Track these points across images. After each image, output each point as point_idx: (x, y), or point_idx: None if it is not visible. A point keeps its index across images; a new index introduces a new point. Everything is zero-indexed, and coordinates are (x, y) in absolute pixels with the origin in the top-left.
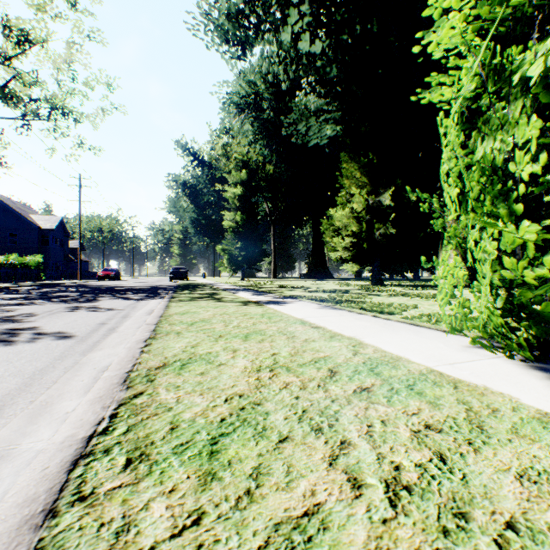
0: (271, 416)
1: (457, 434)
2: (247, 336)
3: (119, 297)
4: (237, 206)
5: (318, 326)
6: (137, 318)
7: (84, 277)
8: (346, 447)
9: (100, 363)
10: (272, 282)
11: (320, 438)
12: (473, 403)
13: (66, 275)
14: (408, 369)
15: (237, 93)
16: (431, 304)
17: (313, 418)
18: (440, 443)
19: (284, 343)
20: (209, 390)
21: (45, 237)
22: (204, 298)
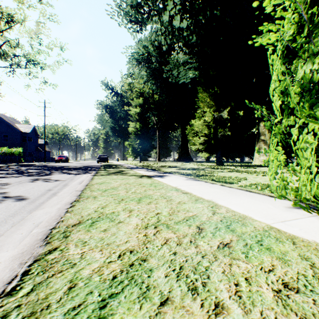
0: (154, 273)
1: (314, 295)
2: (140, 199)
3: (65, 173)
4: (137, 119)
5: (186, 192)
6: (72, 186)
7: (47, 160)
8: (221, 312)
9: (39, 219)
10: (157, 163)
11: (197, 300)
12: (314, 259)
13: (36, 159)
14: (254, 226)
15: (137, 52)
16: (254, 177)
17: (188, 276)
18: (303, 307)
19: (165, 204)
20: (107, 246)
21: (24, 137)
22: (115, 173)
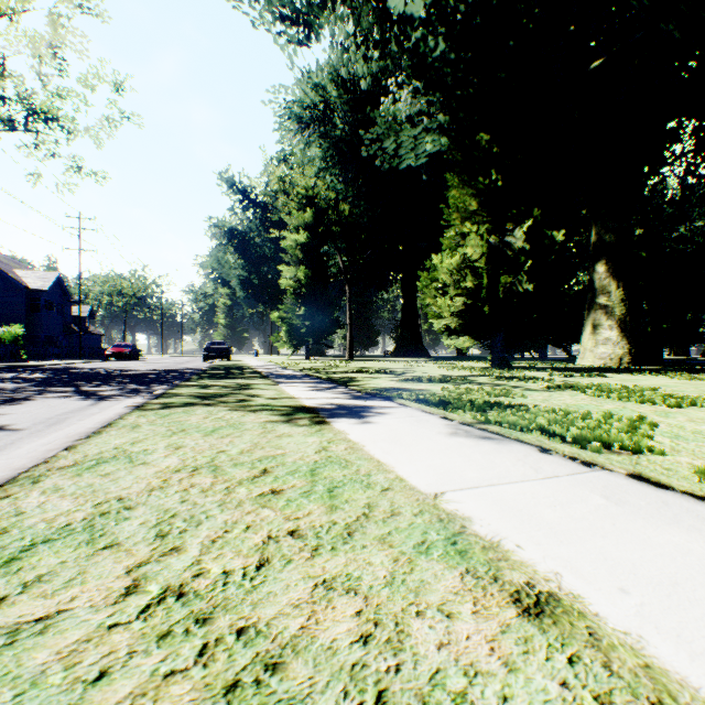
0: None
1: None
2: None
3: (78, 393)
4: (300, 259)
5: (537, 584)
6: None
7: (90, 355)
8: None
9: None
10: (348, 363)
11: None
12: None
13: (61, 353)
14: None
15: (299, 102)
16: (659, 412)
17: None
18: None
19: None
20: None
21: (35, 301)
22: (215, 399)
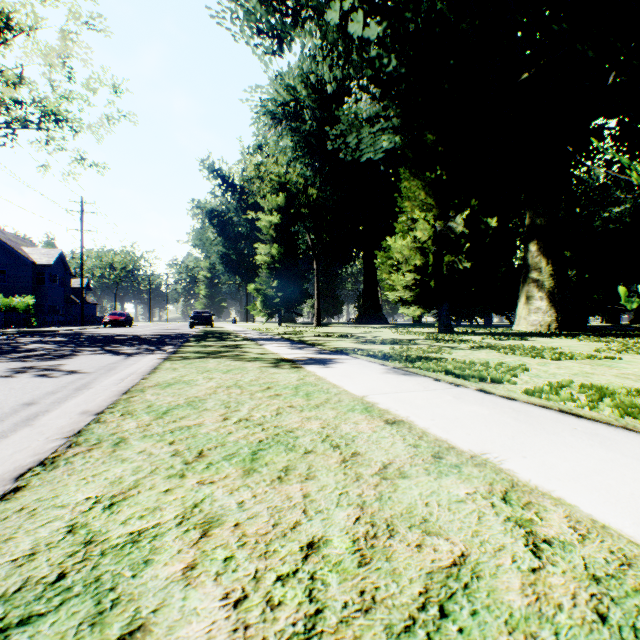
0: None
1: None
2: (257, 454)
3: (107, 351)
4: (273, 237)
5: (396, 418)
6: (97, 390)
7: (88, 322)
8: None
9: None
10: (316, 329)
11: None
12: None
13: (65, 320)
14: None
15: (273, 100)
16: (541, 363)
17: None
18: None
19: (337, 484)
20: None
21: (40, 274)
22: (218, 354)
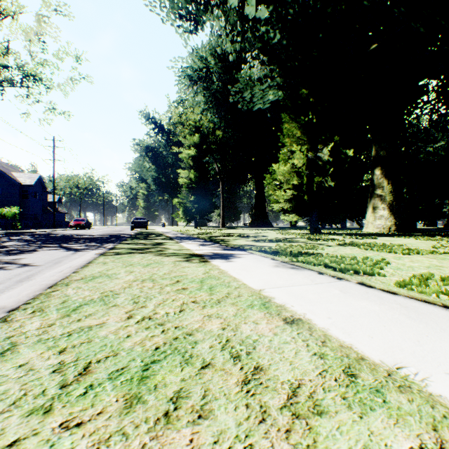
0: None
1: None
2: (149, 369)
3: (62, 247)
4: (191, 165)
5: (294, 315)
6: (35, 282)
7: (59, 226)
8: None
9: None
10: (221, 230)
11: None
12: None
13: (42, 224)
14: None
15: (191, 67)
16: (396, 257)
17: None
18: None
19: (238, 428)
20: None
21: (25, 192)
22: (144, 250)
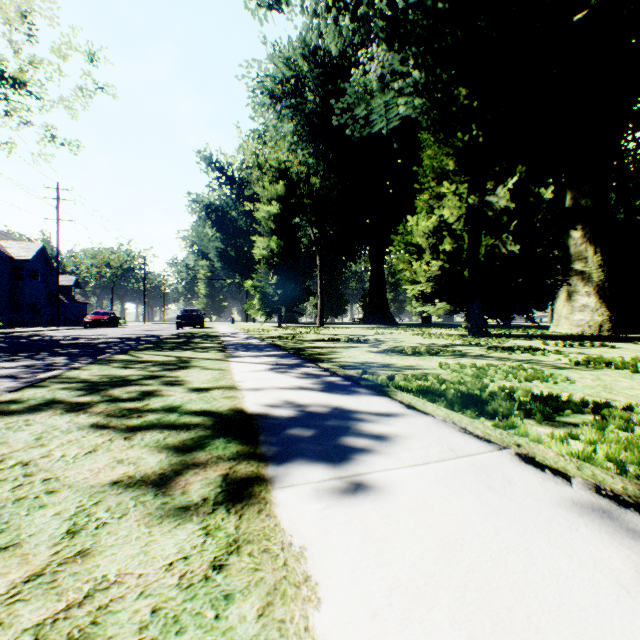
0: None
1: None
2: None
3: None
4: (272, 230)
5: None
6: None
7: (71, 322)
8: None
9: None
10: (318, 330)
11: None
12: None
13: (41, 320)
14: None
15: (272, 77)
16: None
17: None
18: None
19: None
20: None
21: (18, 270)
22: (107, 390)
